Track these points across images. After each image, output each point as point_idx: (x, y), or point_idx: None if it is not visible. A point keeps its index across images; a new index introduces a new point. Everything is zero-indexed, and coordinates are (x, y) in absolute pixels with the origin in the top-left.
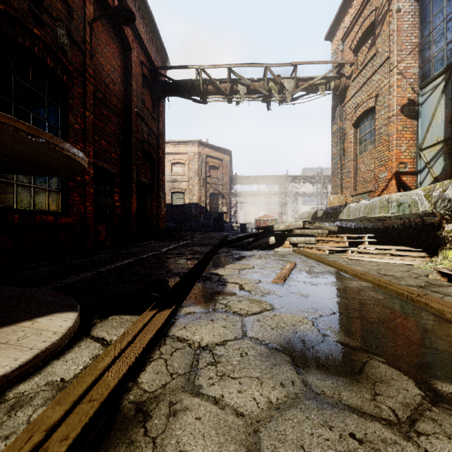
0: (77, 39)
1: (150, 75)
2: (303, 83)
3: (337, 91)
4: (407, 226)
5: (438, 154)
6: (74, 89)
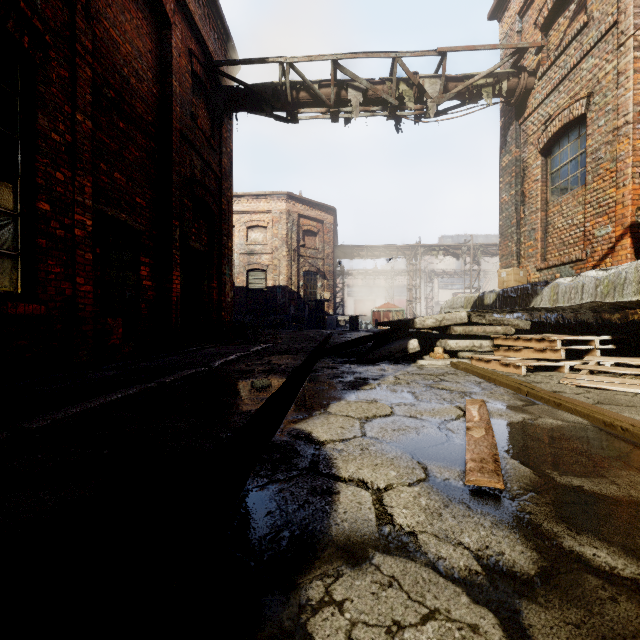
0: None
1: (206, 77)
2: (455, 85)
3: (513, 97)
4: None
5: None
6: (50, 67)
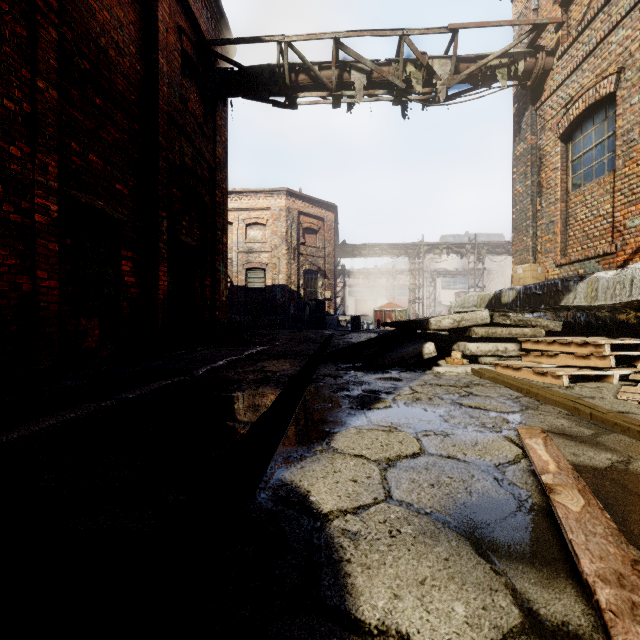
0: None
1: (198, 58)
2: (467, 66)
3: (529, 80)
4: None
5: None
6: (1, 21)
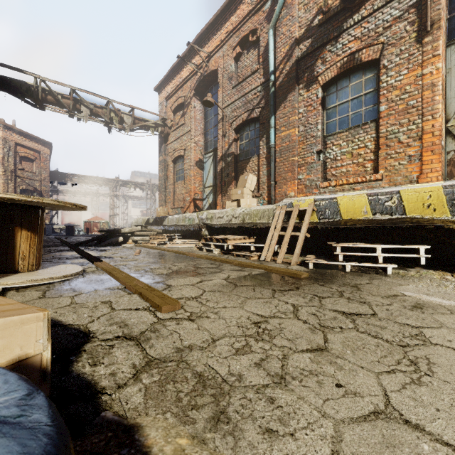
0: None
1: None
2: (139, 122)
3: (163, 134)
4: (195, 229)
5: (211, 192)
6: None
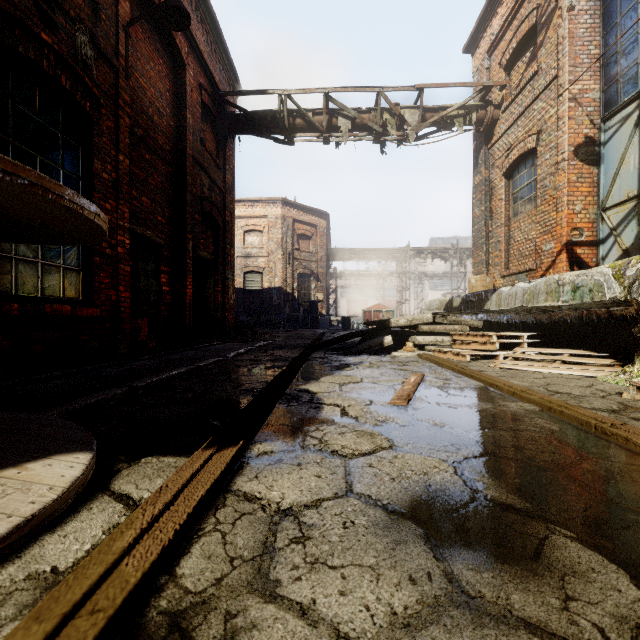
0: (106, 49)
1: (213, 105)
2: (432, 115)
3: (482, 126)
4: (586, 320)
5: (629, 215)
6: (102, 122)
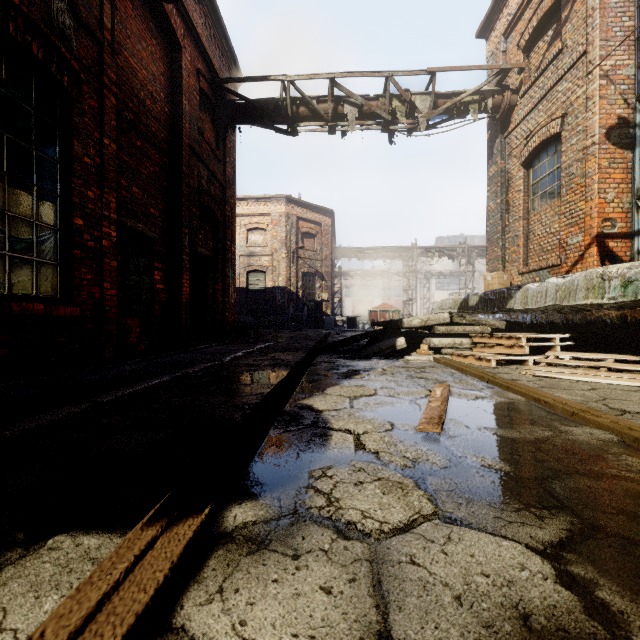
0: (88, 20)
1: (212, 93)
2: (444, 101)
3: (498, 113)
4: (631, 320)
5: None
6: (83, 100)
